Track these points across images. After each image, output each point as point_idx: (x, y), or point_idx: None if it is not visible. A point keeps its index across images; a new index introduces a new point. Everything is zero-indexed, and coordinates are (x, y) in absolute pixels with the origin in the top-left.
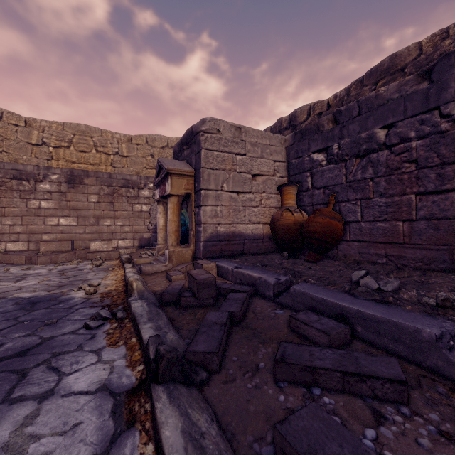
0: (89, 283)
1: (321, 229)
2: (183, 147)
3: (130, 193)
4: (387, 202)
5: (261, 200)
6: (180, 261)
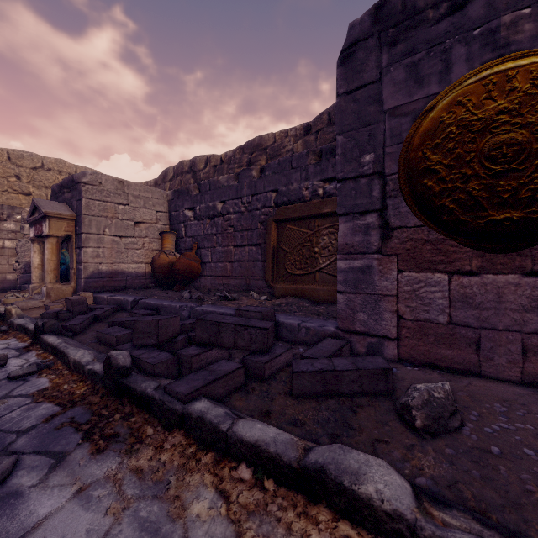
0: None
1: (183, 267)
2: (63, 189)
3: None
4: (222, 250)
5: (144, 243)
6: (60, 297)
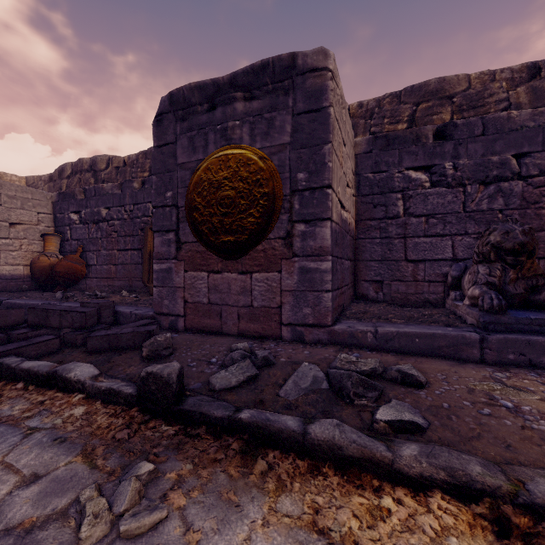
0: None
1: (64, 270)
2: None
3: None
4: (107, 254)
5: (22, 245)
6: None
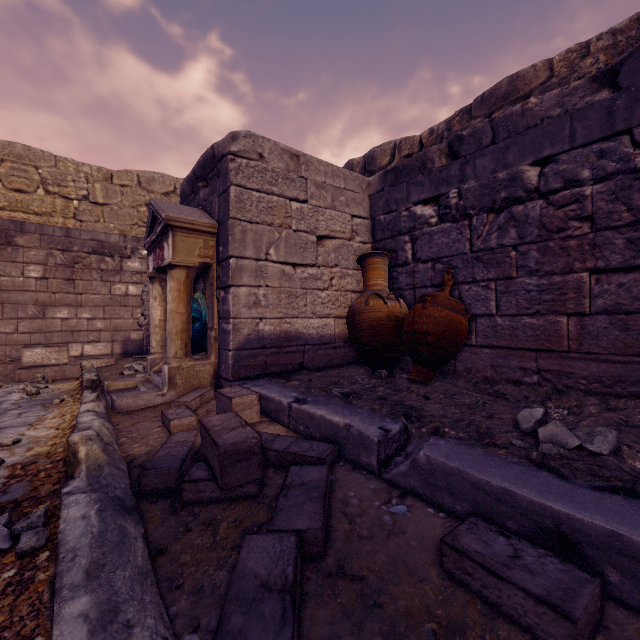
0: None
1: (437, 328)
2: (197, 184)
3: (106, 264)
4: (540, 285)
5: (333, 278)
6: (192, 386)
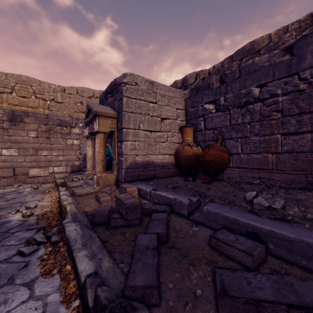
0: (27, 205)
1: (214, 159)
2: (107, 95)
3: (63, 131)
4: (260, 140)
5: (168, 137)
6: (106, 184)
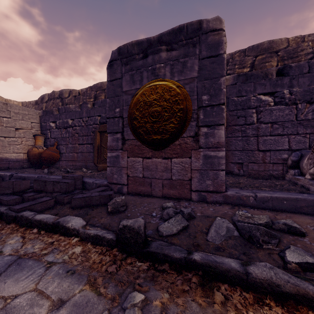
0: None
1: (47, 156)
2: None
3: None
4: (72, 146)
5: (22, 141)
6: None
